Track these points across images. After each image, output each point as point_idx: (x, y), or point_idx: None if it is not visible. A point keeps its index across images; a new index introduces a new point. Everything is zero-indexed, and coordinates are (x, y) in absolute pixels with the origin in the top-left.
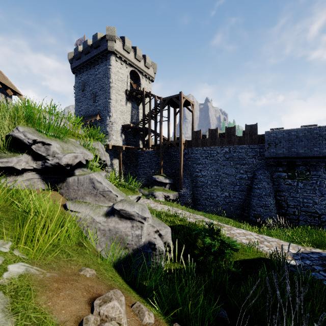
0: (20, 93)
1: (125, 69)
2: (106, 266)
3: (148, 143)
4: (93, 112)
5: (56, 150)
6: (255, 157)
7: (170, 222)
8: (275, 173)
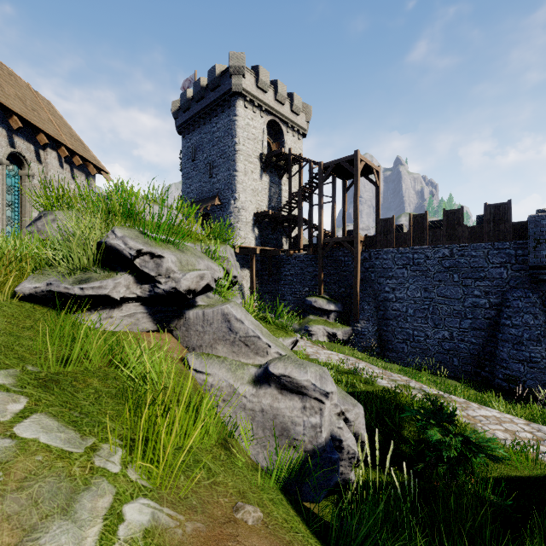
0: (106, 170)
1: (259, 120)
2: (271, 491)
3: (299, 242)
4: (210, 193)
5: (172, 265)
6: (506, 265)
7: (346, 384)
8: None
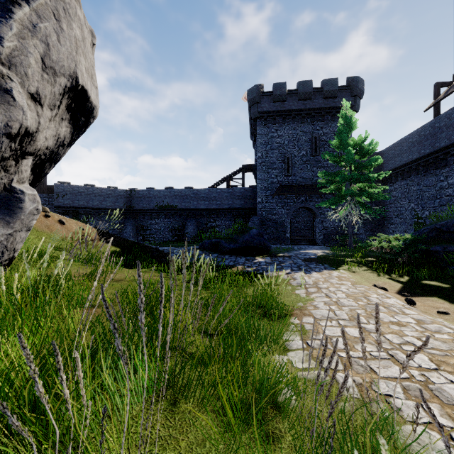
0: None
1: None
2: None
3: None
4: None
5: None
6: (44, 205)
7: None
8: None
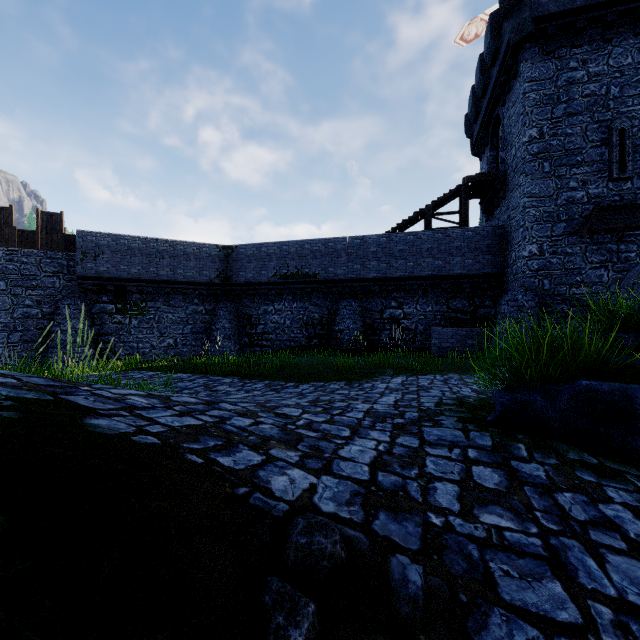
0: None
1: None
2: None
3: None
4: None
5: None
6: (59, 275)
7: None
8: (96, 305)
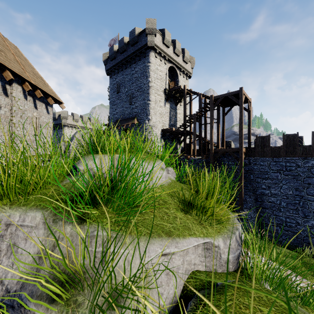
0: (61, 100)
1: (163, 66)
2: None
3: (194, 150)
4: (130, 115)
5: None
6: None
7: None
8: None
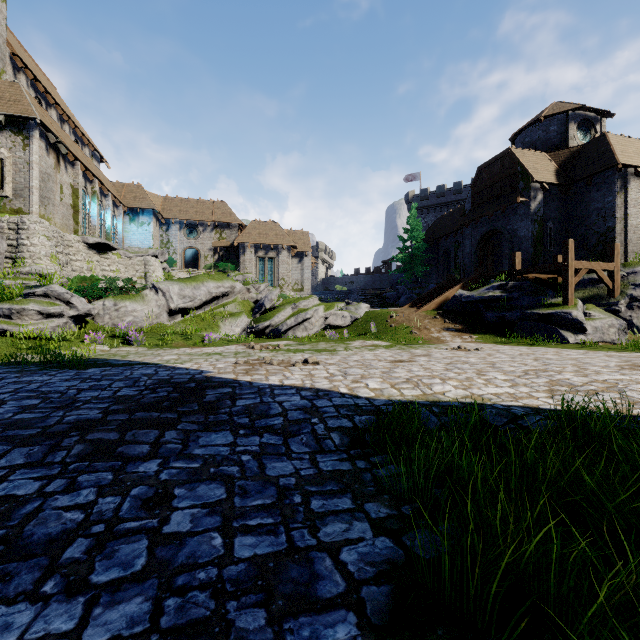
0: None
1: None
2: None
3: None
4: None
5: None
6: None
7: None
8: None
